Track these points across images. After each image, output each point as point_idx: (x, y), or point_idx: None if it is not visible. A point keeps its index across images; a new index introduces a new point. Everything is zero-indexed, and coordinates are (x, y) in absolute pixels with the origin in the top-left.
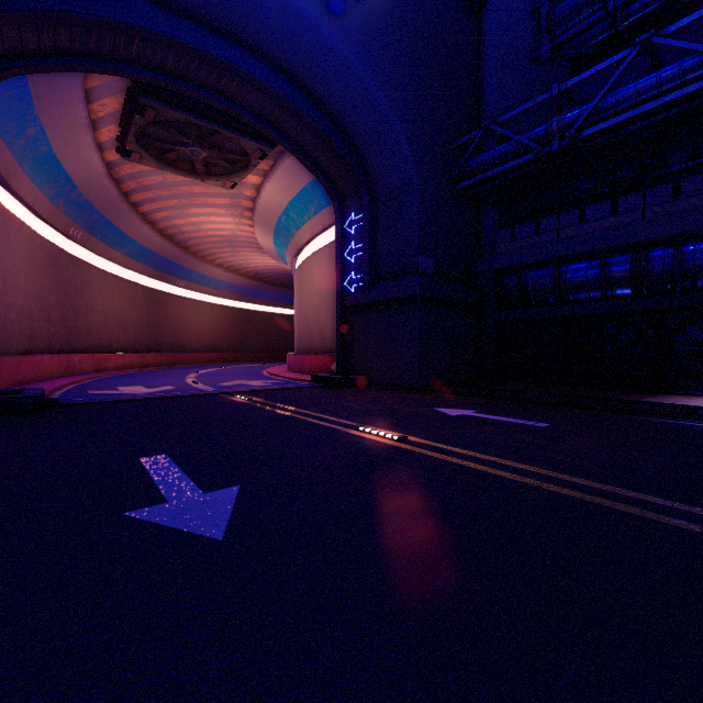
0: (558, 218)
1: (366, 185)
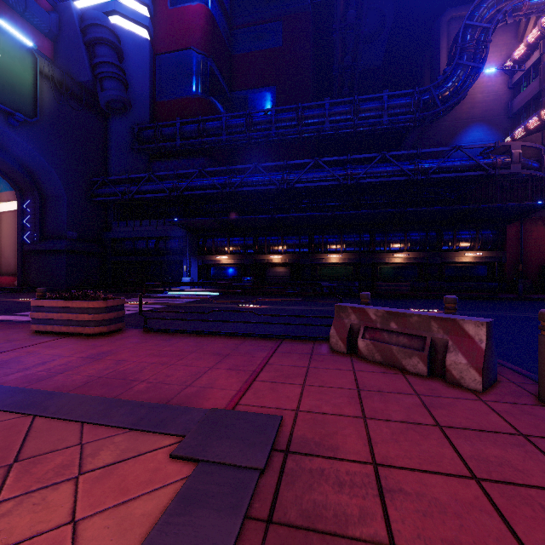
0: (134, 222)
1: (38, 190)
